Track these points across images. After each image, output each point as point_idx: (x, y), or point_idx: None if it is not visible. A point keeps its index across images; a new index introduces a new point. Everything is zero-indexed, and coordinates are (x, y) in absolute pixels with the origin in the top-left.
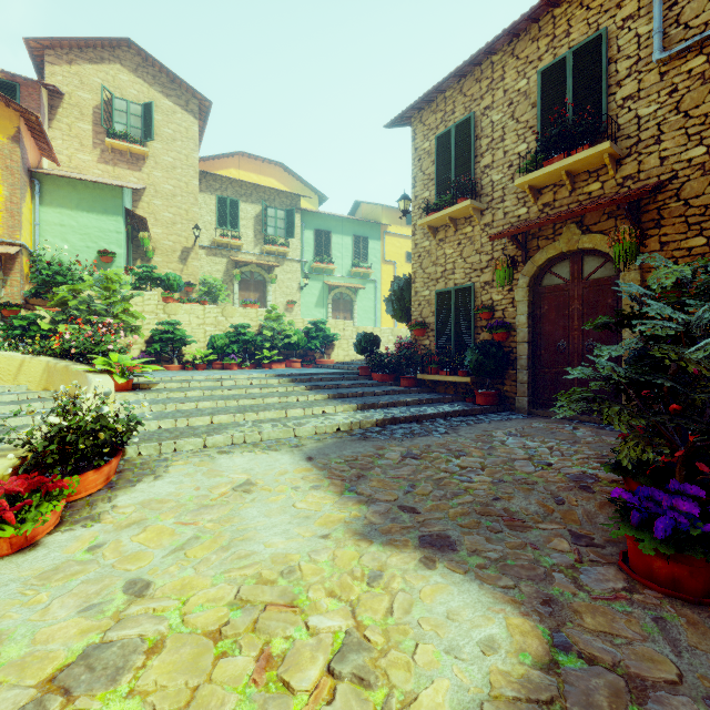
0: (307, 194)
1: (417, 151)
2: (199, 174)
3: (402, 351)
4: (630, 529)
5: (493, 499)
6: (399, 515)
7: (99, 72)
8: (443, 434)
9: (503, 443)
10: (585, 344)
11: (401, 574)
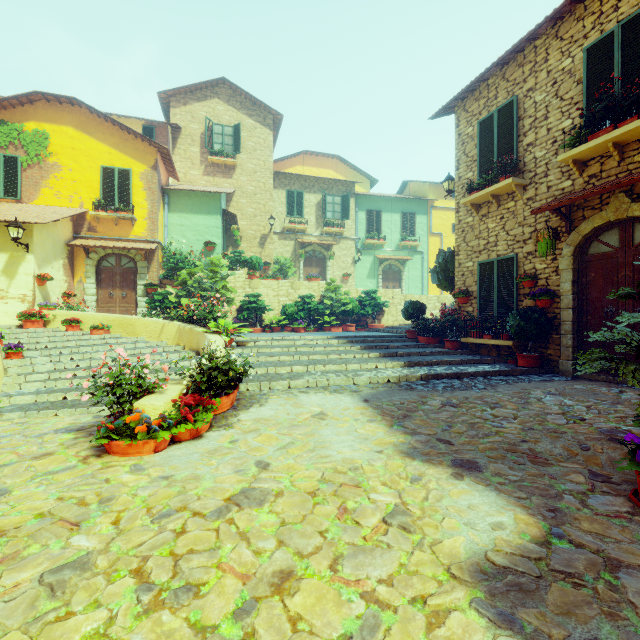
0: (360, 180)
1: (461, 136)
2: (273, 174)
3: (446, 316)
4: (636, 466)
5: (520, 441)
6: (437, 444)
7: (204, 107)
8: (481, 389)
9: (539, 399)
10: (635, 310)
11: (435, 480)
